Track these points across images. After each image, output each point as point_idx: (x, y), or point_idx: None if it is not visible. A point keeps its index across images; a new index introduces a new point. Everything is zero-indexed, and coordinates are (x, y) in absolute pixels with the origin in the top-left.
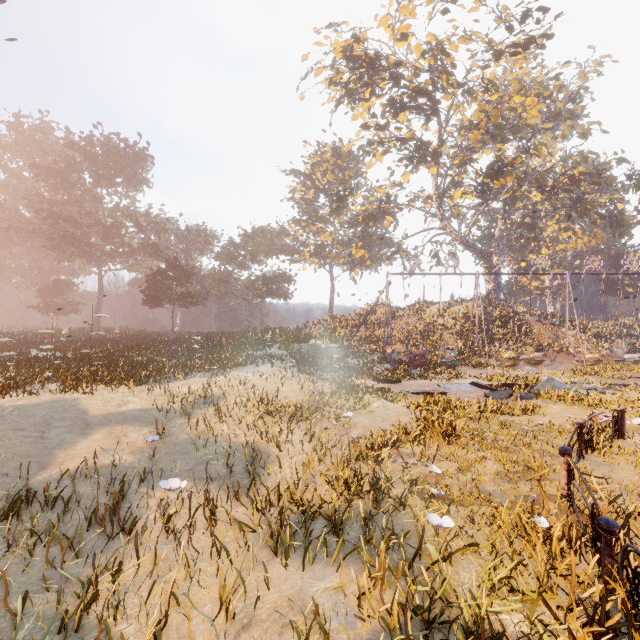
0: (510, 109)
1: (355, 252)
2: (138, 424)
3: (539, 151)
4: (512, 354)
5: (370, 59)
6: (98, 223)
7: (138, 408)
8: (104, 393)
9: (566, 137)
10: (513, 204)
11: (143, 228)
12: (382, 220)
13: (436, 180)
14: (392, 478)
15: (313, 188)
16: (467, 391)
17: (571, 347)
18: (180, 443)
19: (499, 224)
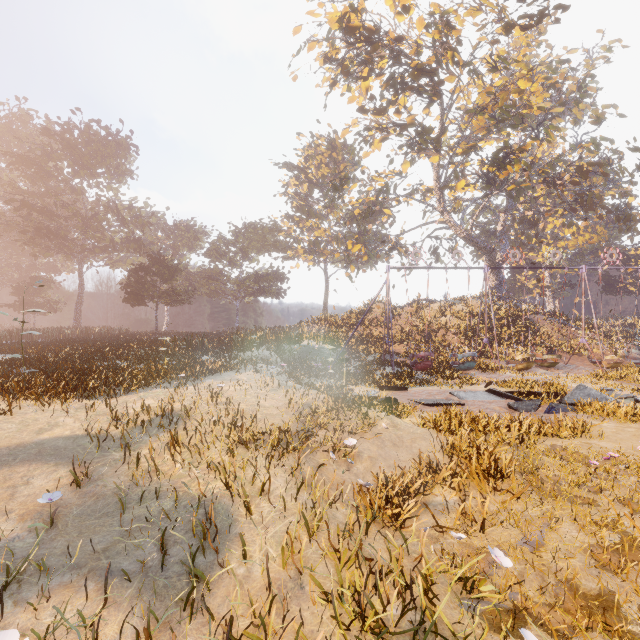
0: (519, 91)
1: (351, 247)
2: (55, 461)
3: (551, 136)
4: (525, 356)
5: (369, 31)
6: (76, 215)
7: (65, 434)
8: (29, 412)
9: (578, 122)
10: (518, 197)
11: (126, 222)
12: (378, 216)
13: (437, 170)
14: (432, 577)
15: (307, 182)
16: (485, 401)
17: (582, 348)
18: (106, 494)
19: (501, 219)
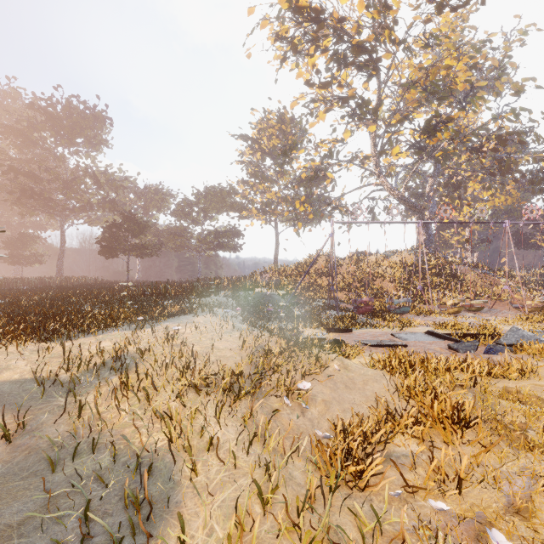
0: (448, 67)
1: (299, 206)
2: None
3: (476, 106)
4: (456, 301)
5: (315, 11)
6: (58, 179)
7: (13, 378)
8: None
9: (500, 94)
10: (445, 162)
11: (102, 185)
12: (322, 181)
13: (374, 139)
14: None
15: (260, 151)
16: (426, 342)
17: (503, 294)
18: (39, 448)
19: (430, 182)
